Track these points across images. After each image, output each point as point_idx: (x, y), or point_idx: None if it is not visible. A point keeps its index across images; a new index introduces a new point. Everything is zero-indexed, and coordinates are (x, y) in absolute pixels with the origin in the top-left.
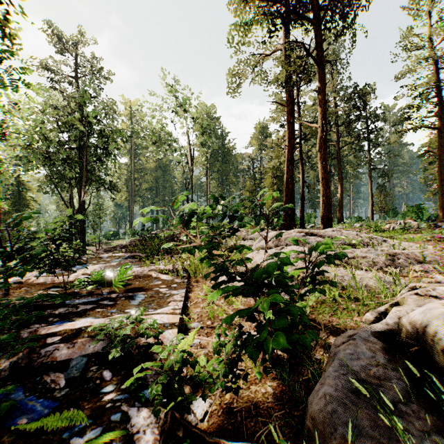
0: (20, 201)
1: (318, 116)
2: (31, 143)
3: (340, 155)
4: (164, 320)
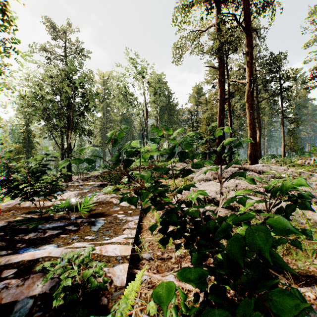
0: (28, 144)
1: (246, 73)
2: (34, 103)
3: (258, 108)
4: (116, 252)
